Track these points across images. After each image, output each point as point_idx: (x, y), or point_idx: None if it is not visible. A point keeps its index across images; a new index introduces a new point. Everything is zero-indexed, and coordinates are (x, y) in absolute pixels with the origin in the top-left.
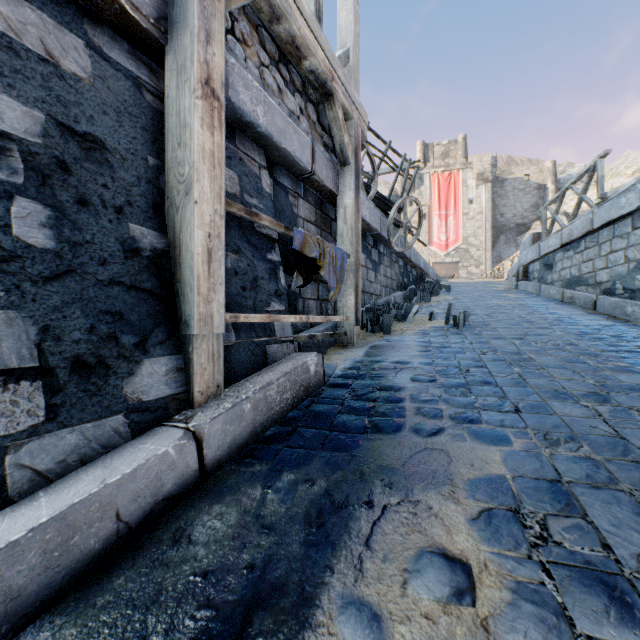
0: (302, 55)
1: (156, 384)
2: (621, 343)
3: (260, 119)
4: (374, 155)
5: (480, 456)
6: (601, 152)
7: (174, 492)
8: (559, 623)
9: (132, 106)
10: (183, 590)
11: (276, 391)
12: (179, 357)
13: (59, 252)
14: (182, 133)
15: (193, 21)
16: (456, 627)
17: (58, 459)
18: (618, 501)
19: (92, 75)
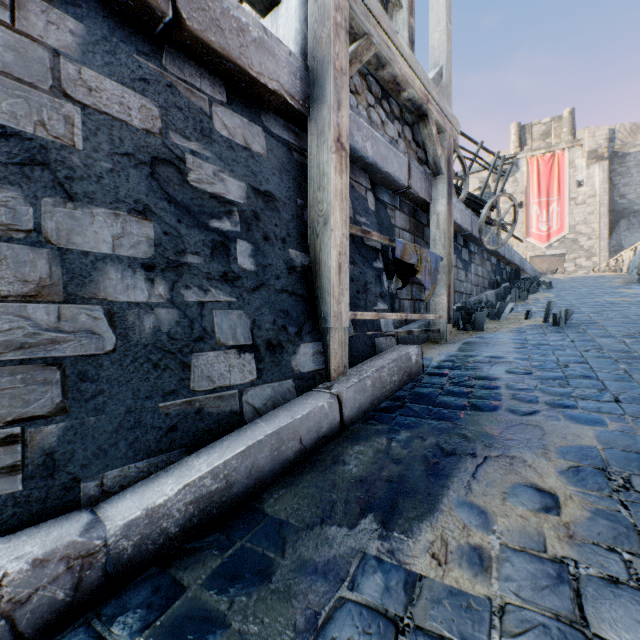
0: (401, 89)
1: (307, 361)
2: None
3: (368, 152)
4: (465, 157)
5: (573, 432)
6: None
7: (327, 434)
8: (628, 532)
9: (287, 165)
10: (349, 485)
11: (387, 373)
12: (319, 343)
13: (257, 272)
14: (321, 180)
15: (330, 98)
16: (543, 524)
17: (263, 402)
18: None
19: (266, 150)
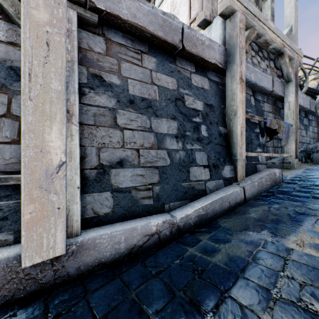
0: (269, 44)
1: (228, 173)
2: None
3: (252, 79)
4: (305, 68)
5: None
6: None
7: (239, 202)
8: None
9: (216, 91)
10: (253, 220)
11: (264, 180)
12: (232, 166)
13: (208, 137)
14: (233, 96)
15: (237, 61)
16: None
17: (212, 187)
18: None
19: (209, 87)
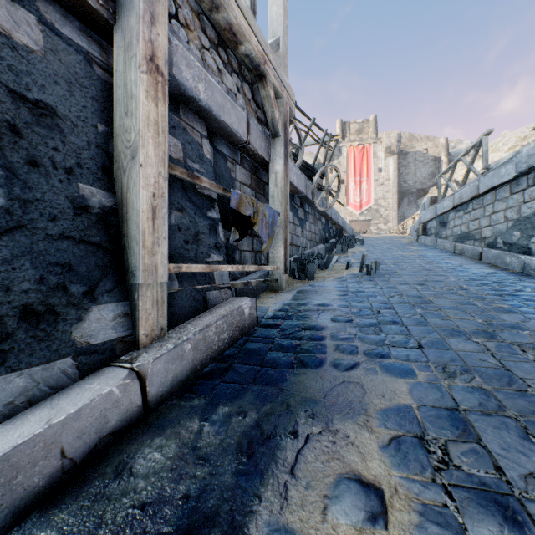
0: (238, 41)
1: (104, 328)
2: (502, 288)
3: (201, 94)
4: (301, 129)
5: (390, 388)
6: (485, 131)
7: (118, 427)
8: None
9: (83, 78)
10: (122, 523)
11: (214, 332)
12: (126, 303)
13: (9, 209)
14: (129, 103)
15: (138, 3)
16: None
17: (6, 401)
18: (506, 426)
19: (44, 48)
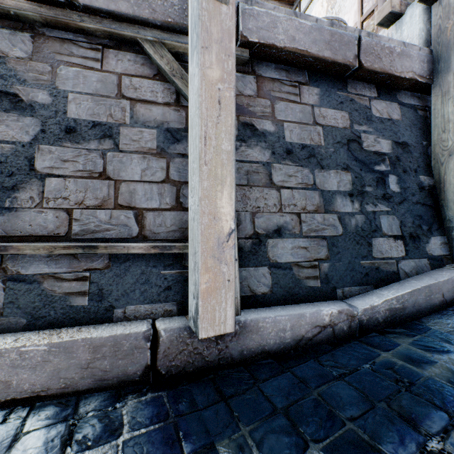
0: None
1: (436, 249)
2: None
3: None
4: None
5: None
6: None
7: None
8: None
9: (413, 121)
10: None
11: None
12: (444, 237)
13: (400, 193)
14: (445, 125)
15: None
16: None
17: (409, 270)
18: None
19: (400, 116)
